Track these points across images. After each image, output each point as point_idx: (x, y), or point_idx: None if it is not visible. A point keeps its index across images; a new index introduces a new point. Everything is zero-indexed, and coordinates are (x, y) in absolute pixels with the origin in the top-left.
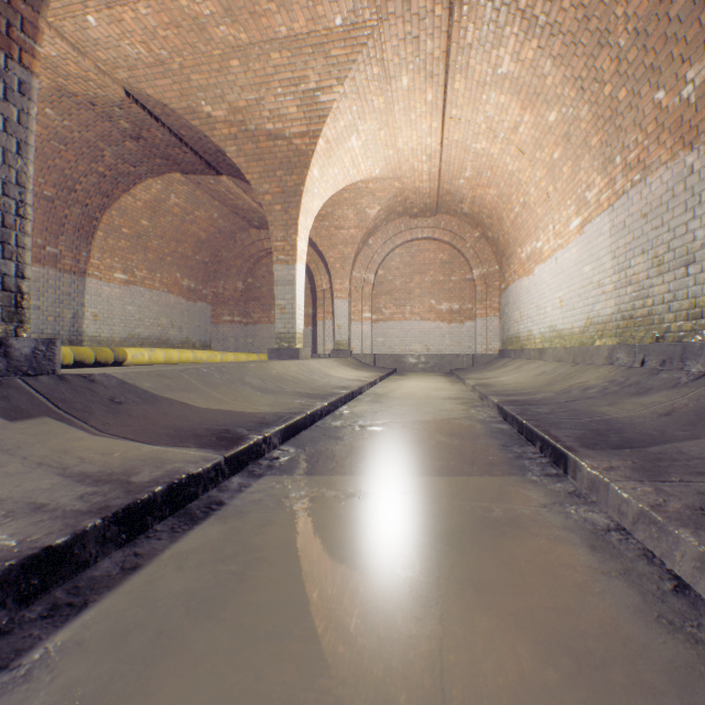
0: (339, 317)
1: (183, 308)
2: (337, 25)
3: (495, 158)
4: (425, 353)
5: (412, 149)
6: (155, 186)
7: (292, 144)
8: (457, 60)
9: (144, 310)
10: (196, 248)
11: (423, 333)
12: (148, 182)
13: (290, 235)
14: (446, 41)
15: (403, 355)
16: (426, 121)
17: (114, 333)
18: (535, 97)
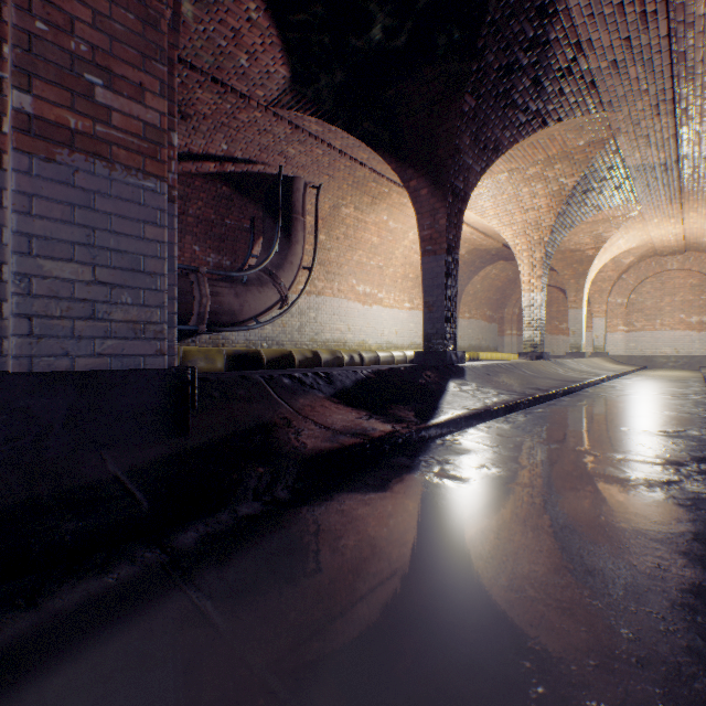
0: (596, 330)
1: (486, 328)
2: (617, 215)
3: None
4: (674, 354)
5: (660, 235)
6: (488, 269)
7: (583, 253)
8: (688, 210)
9: (473, 331)
10: (494, 292)
11: (672, 339)
12: (485, 268)
13: (578, 294)
14: (680, 210)
15: (653, 356)
16: (670, 227)
17: (464, 344)
18: None
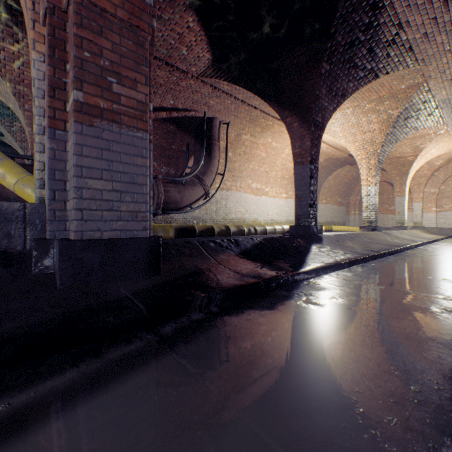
0: (415, 211)
1: (337, 210)
2: (430, 133)
3: None
4: None
5: None
6: (338, 171)
7: (405, 159)
8: None
9: (328, 212)
10: (343, 186)
11: None
12: (337, 170)
13: (402, 187)
14: None
15: None
16: None
17: (322, 220)
18: None
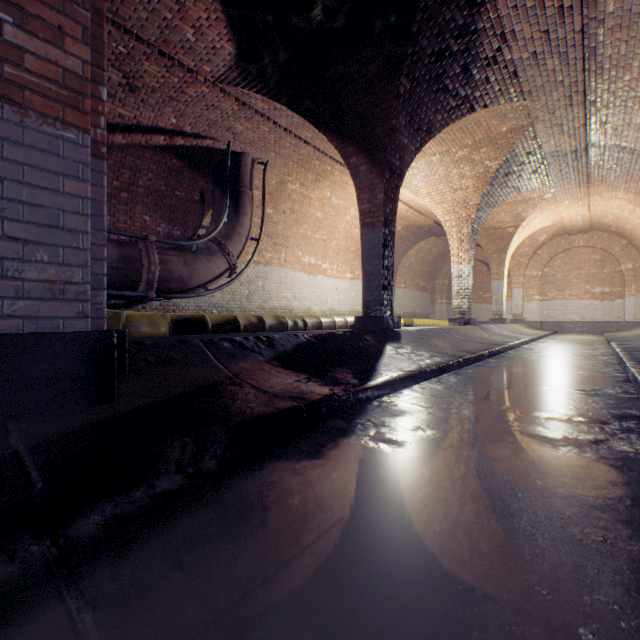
0: (515, 299)
1: (419, 297)
2: (534, 197)
3: (625, 216)
4: (581, 320)
5: (569, 215)
6: (421, 243)
7: (504, 230)
8: (594, 193)
9: (408, 300)
10: (427, 265)
11: (579, 308)
12: (419, 243)
13: (500, 267)
14: (587, 193)
15: (563, 322)
16: (578, 208)
17: (400, 311)
18: (639, 206)
